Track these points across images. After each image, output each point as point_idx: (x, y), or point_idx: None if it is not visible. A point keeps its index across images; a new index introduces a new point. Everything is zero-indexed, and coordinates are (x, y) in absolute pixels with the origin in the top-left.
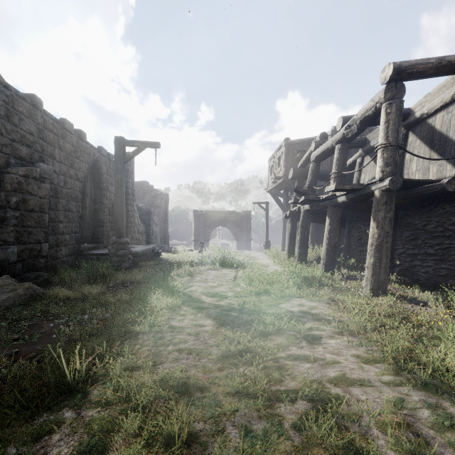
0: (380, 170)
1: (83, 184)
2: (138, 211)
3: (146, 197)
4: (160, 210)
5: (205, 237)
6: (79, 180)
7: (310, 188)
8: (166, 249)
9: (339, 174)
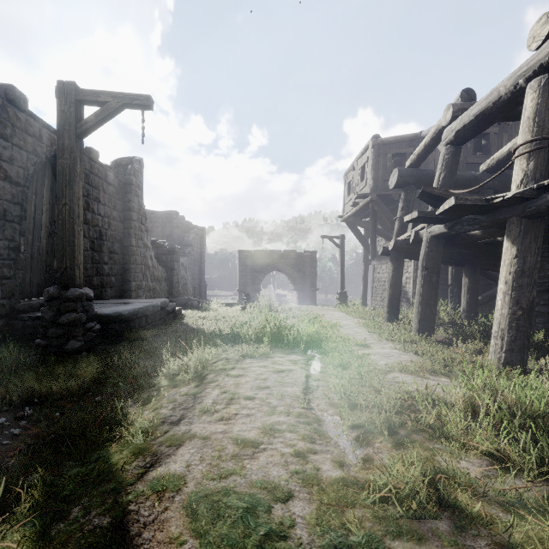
0: None
1: (23, 190)
2: (156, 249)
3: (175, 232)
4: (192, 249)
5: (254, 286)
6: (13, 182)
7: None
8: (195, 303)
9: (543, 143)
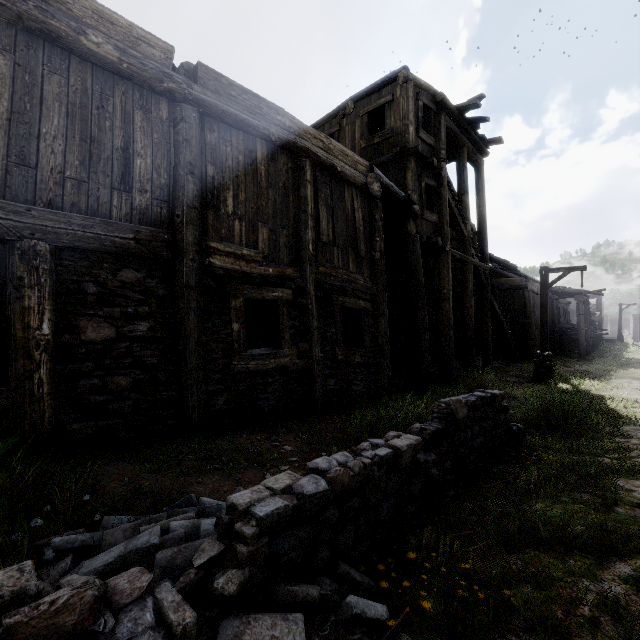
0: None
1: None
2: None
3: None
4: None
5: None
6: None
7: None
8: None
9: None
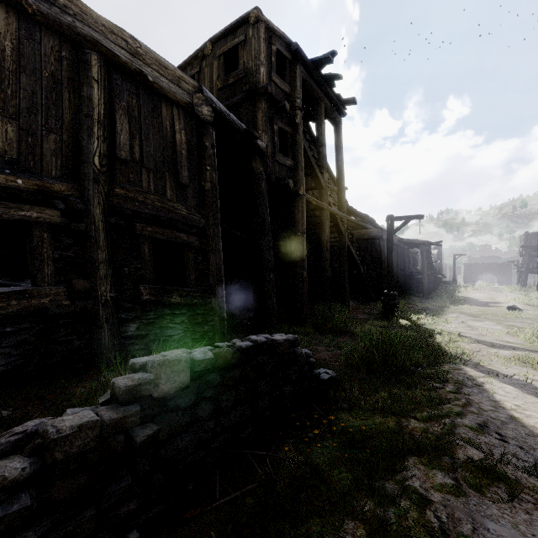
0: (524, 266)
1: None
2: None
3: None
4: None
5: (472, 279)
6: None
7: (522, 264)
8: None
9: (524, 263)
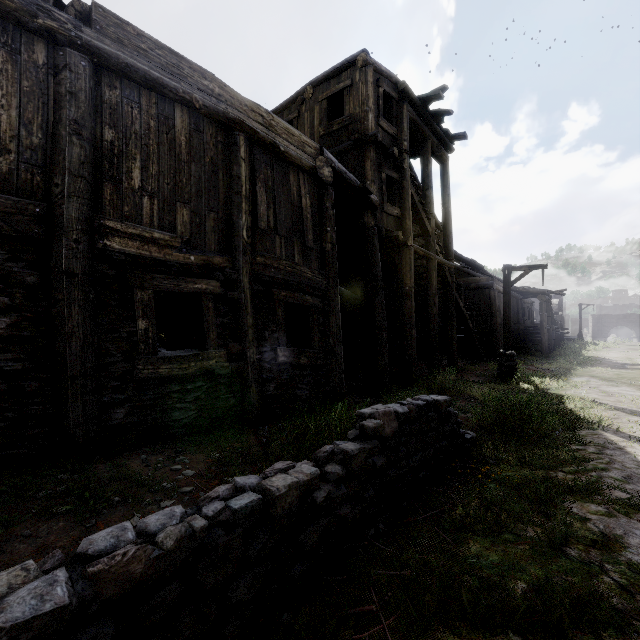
0: None
1: None
2: None
3: None
4: None
5: (603, 334)
6: None
7: None
8: None
9: None
